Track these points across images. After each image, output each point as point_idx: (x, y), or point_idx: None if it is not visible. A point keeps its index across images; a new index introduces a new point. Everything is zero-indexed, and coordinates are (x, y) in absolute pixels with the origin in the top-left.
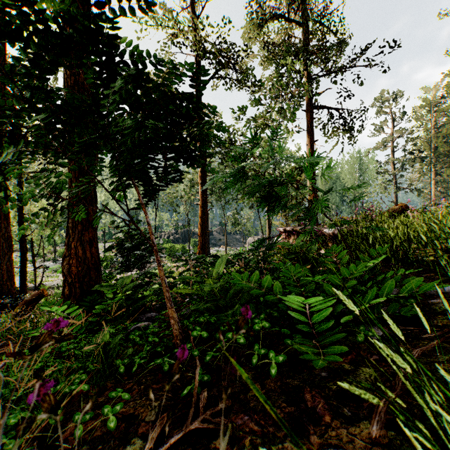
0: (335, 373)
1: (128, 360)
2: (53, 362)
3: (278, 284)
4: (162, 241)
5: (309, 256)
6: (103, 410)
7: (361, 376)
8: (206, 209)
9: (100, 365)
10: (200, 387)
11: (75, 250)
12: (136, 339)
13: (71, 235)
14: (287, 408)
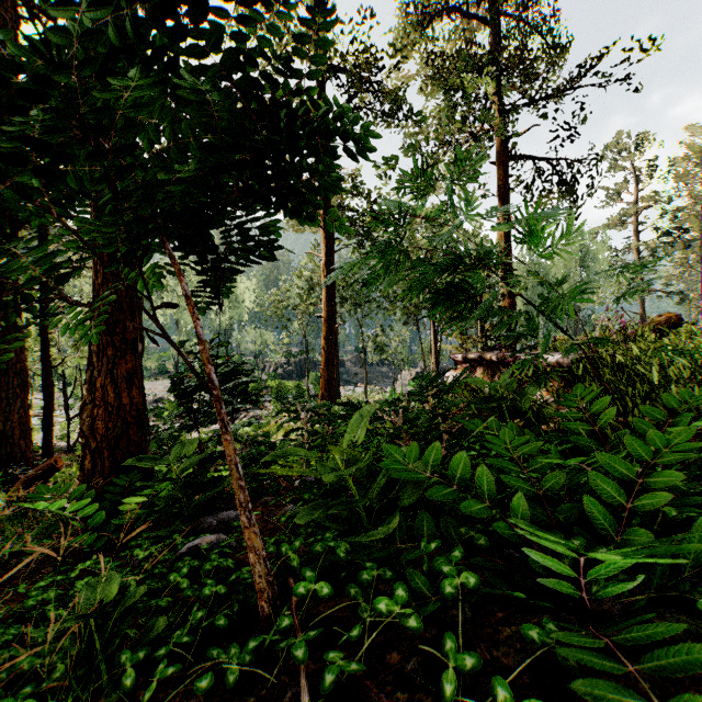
0: None
1: (147, 651)
2: (1, 637)
3: (485, 472)
4: (265, 376)
5: (521, 405)
6: None
7: None
8: (334, 325)
9: (72, 677)
10: None
11: (102, 392)
12: (182, 583)
13: (96, 366)
14: None
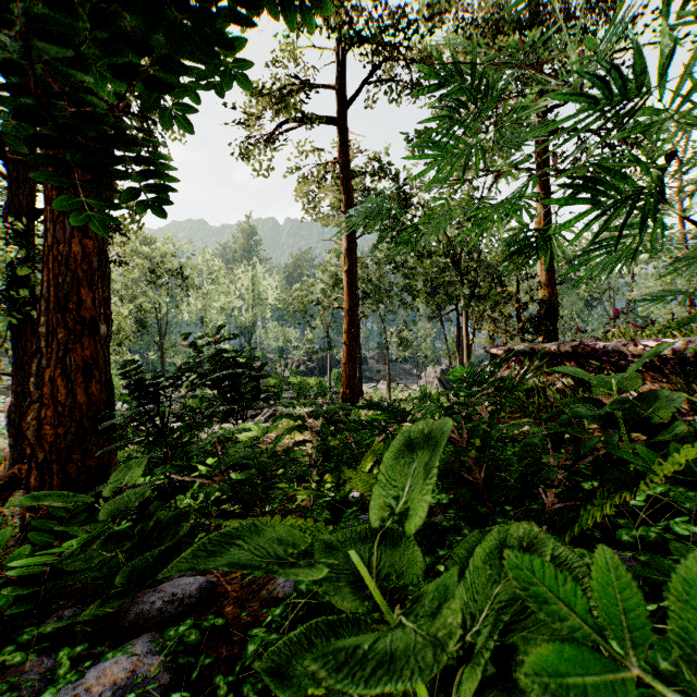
0: None
1: None
2: None
3: None
4: (288, 373)
5: (646, 412)
6: None
7: None
8: (356, 317)
9: None
10: None
11: (51, 388)
12: None
13: (44, 354)
14: None
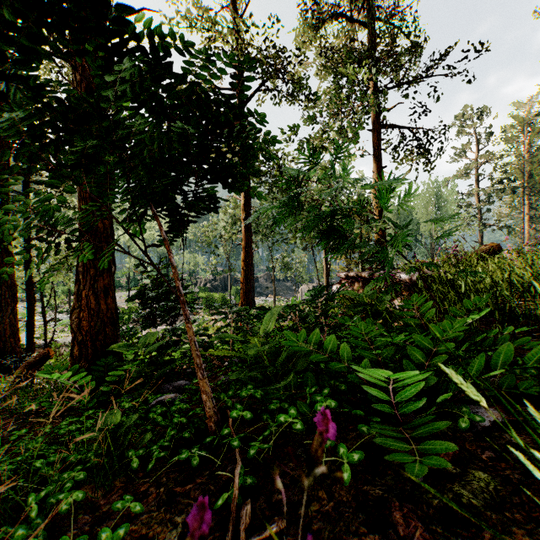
0: (433, 478)
1: (144, 450)
2: (47, 450)
3: (346, 347)
4: (197, 289)
5: (380, 308)
6: (100, 535)
7: (473, 484)
8: (250, 251)
9: (105, 460)
10: (241, 493)
11: (87, 301)
12: (158, 418)
13: (81, 282)
14: (369, 534)
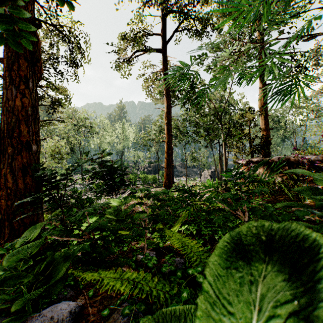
0: None
1: None
2: None
3: None
4: (139, 172)
5: None
6: None
7: None
8: (171, 145)
9: None
10: None
11: (5, 179)
12: None
13: (2, 161)
14: None
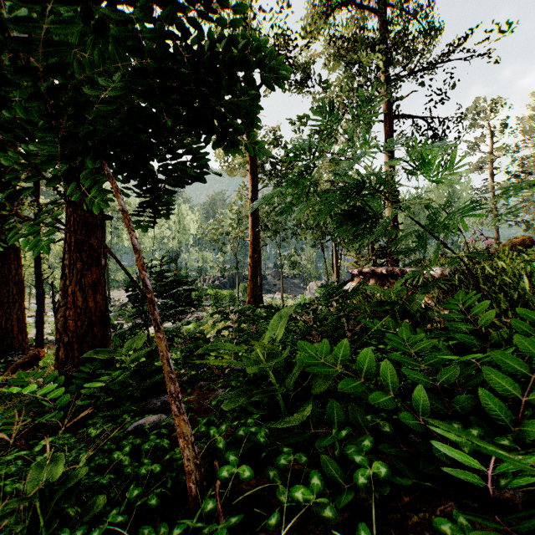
0: None
1: (84, 530)
2: None
3: (389, 366)
4: (206, 286)
5: (409, 308)
6: None
7: None
8: (257, 247)
9: None
10: None
11: (73, 297)
12: (124, 460)
13: (68, 277)
14: None
